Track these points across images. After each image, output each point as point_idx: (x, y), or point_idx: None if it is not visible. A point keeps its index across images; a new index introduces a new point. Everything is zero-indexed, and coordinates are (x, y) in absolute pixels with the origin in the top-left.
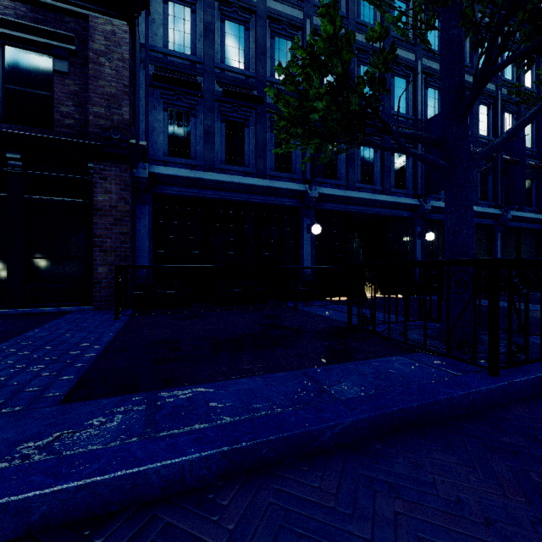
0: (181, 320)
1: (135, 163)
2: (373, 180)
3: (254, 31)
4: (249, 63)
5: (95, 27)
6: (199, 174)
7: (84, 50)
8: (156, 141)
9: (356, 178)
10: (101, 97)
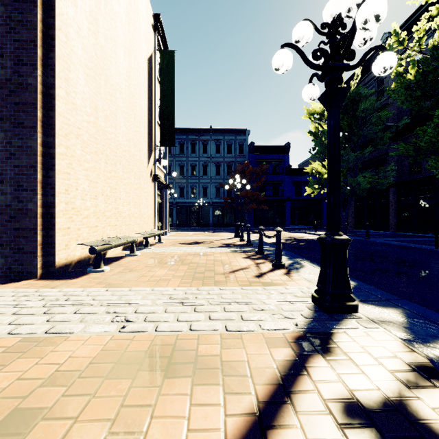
0: None
1: None
2: None
3: None
4: None
5: None
6: None
7: None
8: None
9: None
10: None
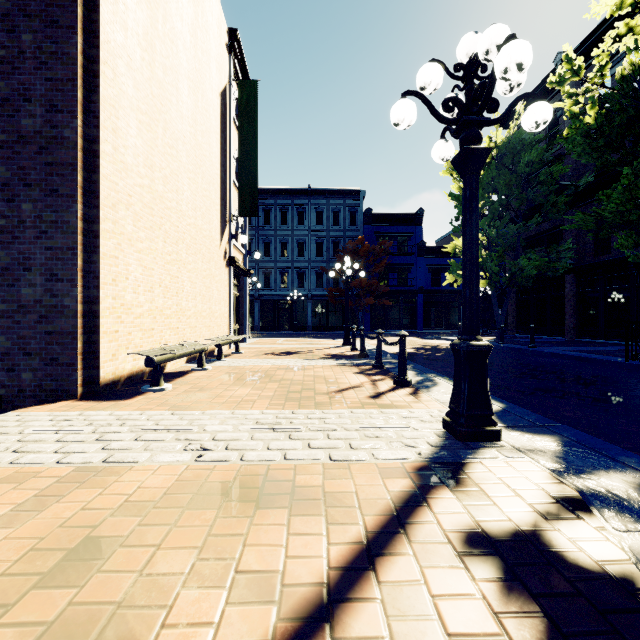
0: None
1: None
2: None
3: None
4: None
5: None
6: None
7: None
8: None
9: None
10: None
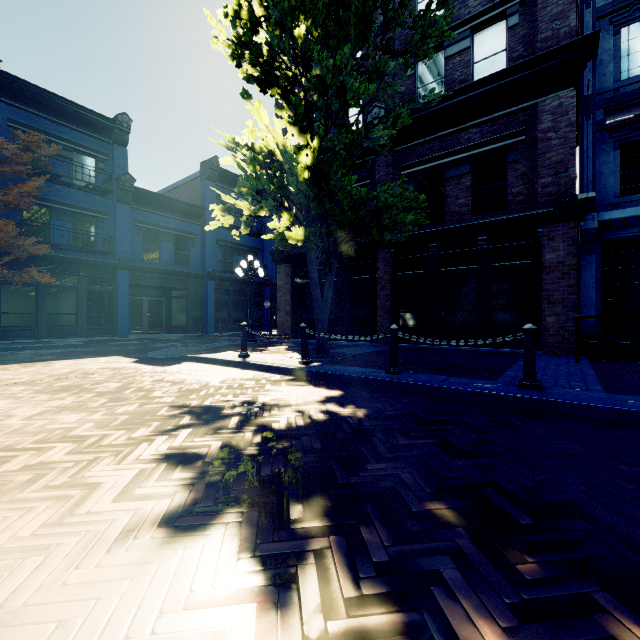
0: None
1: (582, 217)
2: None
3: None
4: None
5: (542, 110)
6: None
7: (531, 134)
8: (603, 186)
9: None
10: (548, 169)
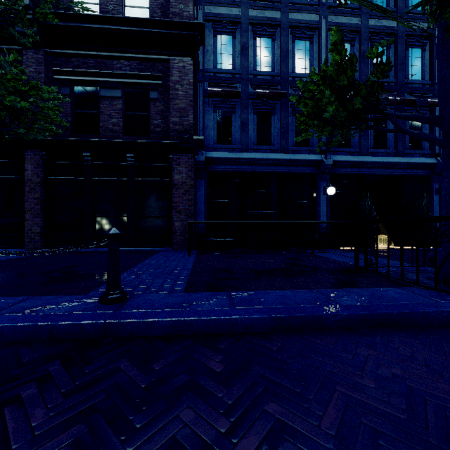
0: (229, 258)
1: (196, 152)
2: (386, 145)
3: (279, 40)
4: (275, 66)
5: (173, 66)
6: (238, 155)
7: (166, 82)
8: (209, 135)
9: (368, 144)
10: (176, 111)
